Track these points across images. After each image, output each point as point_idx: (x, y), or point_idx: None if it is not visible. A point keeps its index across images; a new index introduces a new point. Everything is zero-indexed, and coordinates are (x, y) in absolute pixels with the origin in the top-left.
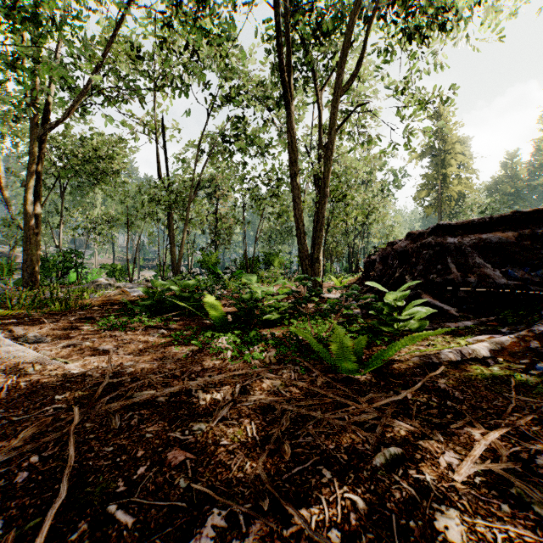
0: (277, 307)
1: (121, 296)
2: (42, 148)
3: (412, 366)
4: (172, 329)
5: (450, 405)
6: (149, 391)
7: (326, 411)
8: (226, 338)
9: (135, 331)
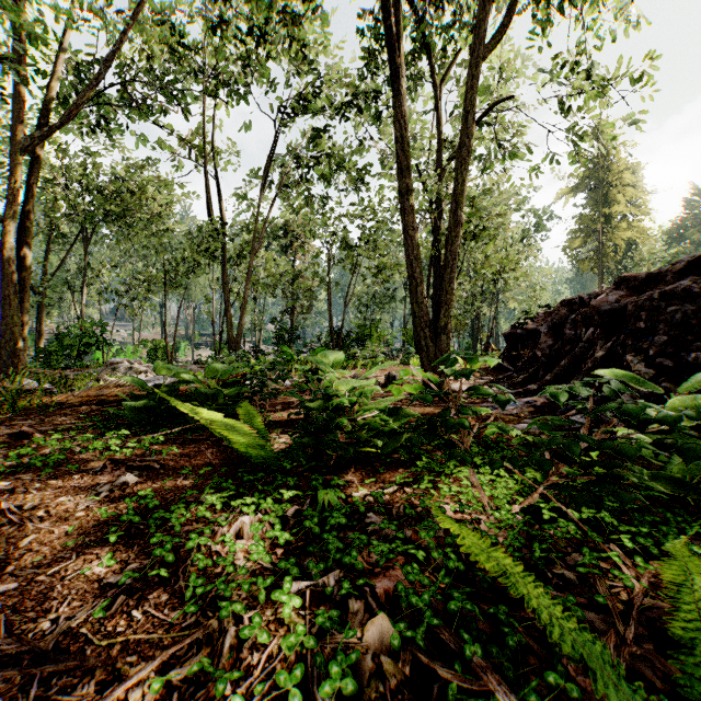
0: (387, 428)
1: (121, 389)
2: (33, 168)
3: None
4: (158, 470)
5: None
6: None
7: None
8: (257, 517)
9: (72, 475)
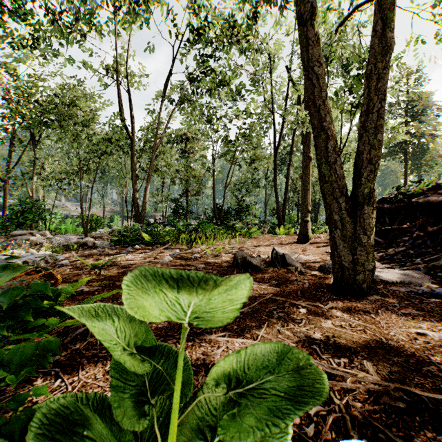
0: None
1: None
2: None
3: None
4: None
5: None
6: None
7: None
8: None
9: None
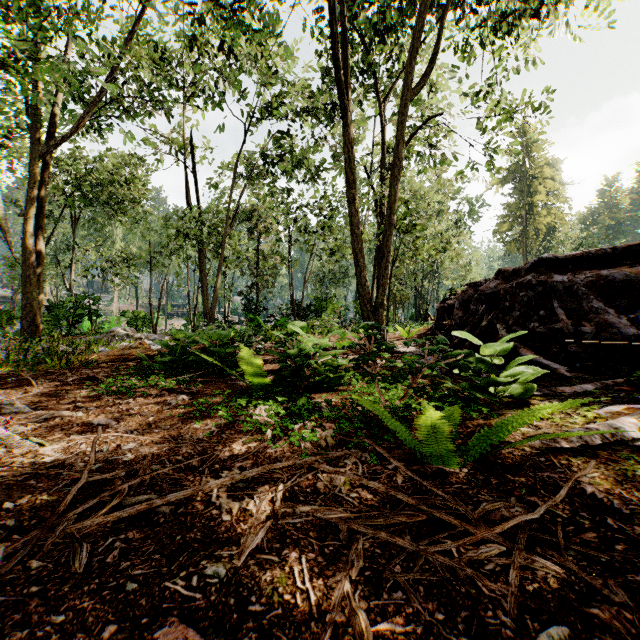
0: (333, 366)
1: (138, 350)
2: (46, 169)
3: (530, 451)
4: (196, 394)
5: (614, 526)
6: (148, 495)
7: (418, 534)
8: (267, 407)
9: (147, 396)
